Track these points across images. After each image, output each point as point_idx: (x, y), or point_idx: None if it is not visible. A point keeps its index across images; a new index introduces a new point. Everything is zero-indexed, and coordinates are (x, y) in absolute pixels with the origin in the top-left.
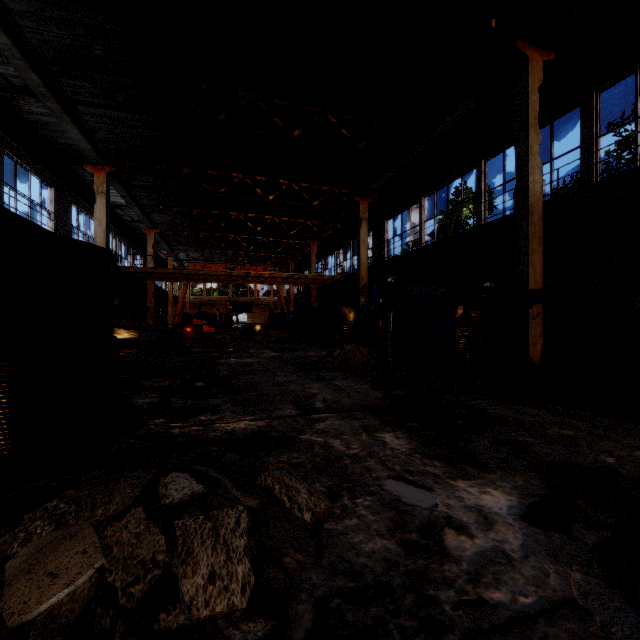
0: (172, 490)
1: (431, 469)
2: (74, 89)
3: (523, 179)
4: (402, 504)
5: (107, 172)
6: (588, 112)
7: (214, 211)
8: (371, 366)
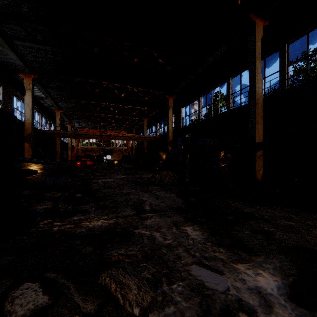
0: (17, 306)
1: (219, 255)
2: (12, 31)
3: (253, 85)
4: (205, 288)
5: (32, 78)
6: (283, 54)
7: (93, 102)
8: (175, 183)
